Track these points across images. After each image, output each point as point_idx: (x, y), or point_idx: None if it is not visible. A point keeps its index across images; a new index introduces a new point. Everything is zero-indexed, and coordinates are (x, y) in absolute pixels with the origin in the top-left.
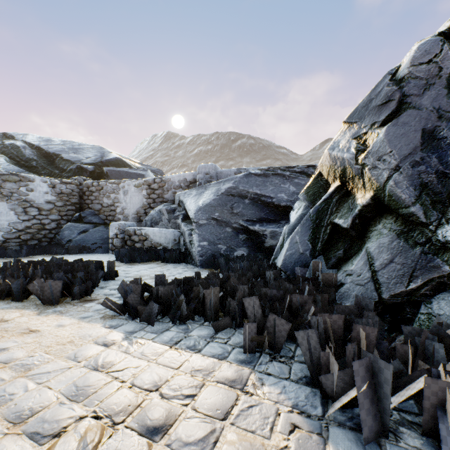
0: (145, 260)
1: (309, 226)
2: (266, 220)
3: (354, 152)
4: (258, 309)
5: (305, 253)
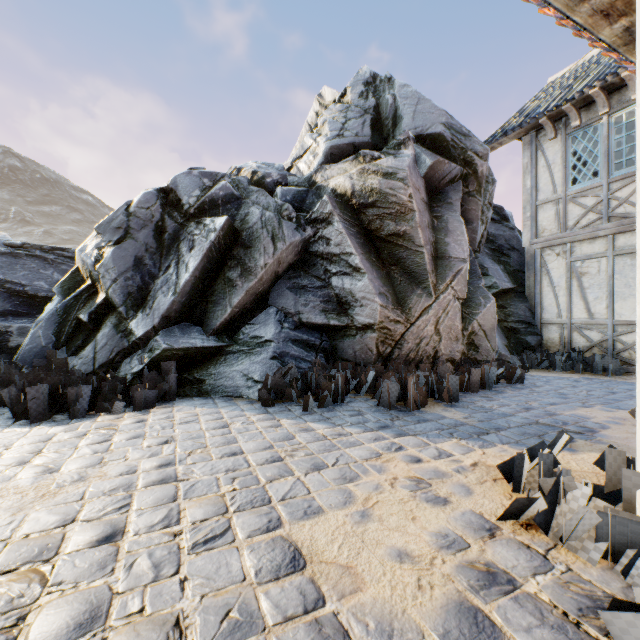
0: None
1: (55, 321)
2: (14, 313)
3: (94, 260)
4: None
5: (49, 346)
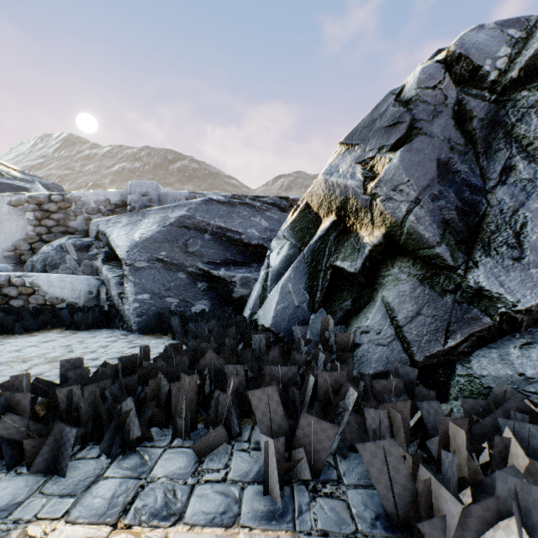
0: (32, 328)
1: (304, 271)
2: (233, 262)
3: (362, 178)
4: (277, 407)
5: (302, 306)
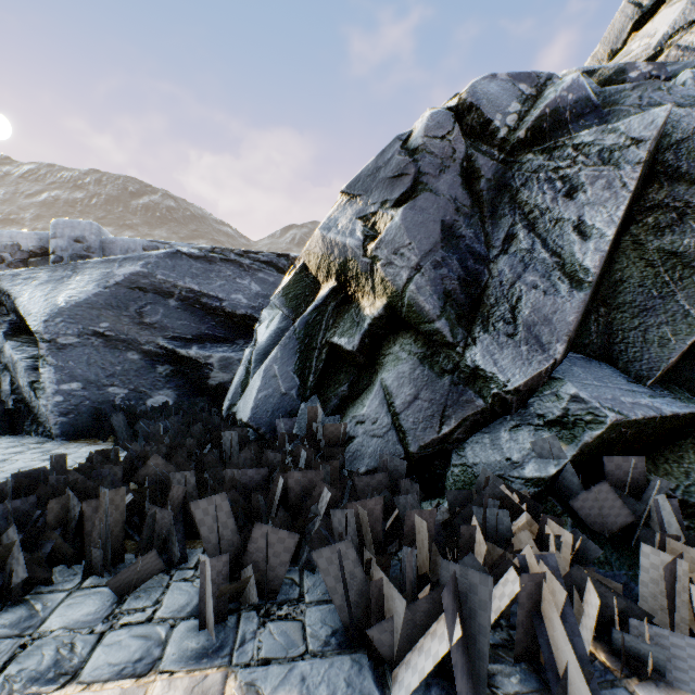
0: None
1: (294, 349)
2: (210, 338)
3: (362, 237)
4: (227, 519)
5: (290, 393)
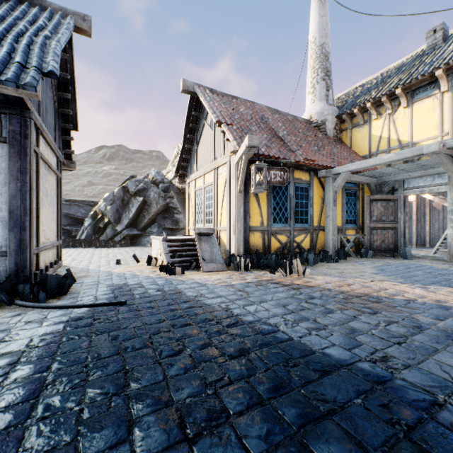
0: None
1: (93, 227)
2: (72, 224)
3: (105, 210)
4: (84, 242)
5: (92, 234)
